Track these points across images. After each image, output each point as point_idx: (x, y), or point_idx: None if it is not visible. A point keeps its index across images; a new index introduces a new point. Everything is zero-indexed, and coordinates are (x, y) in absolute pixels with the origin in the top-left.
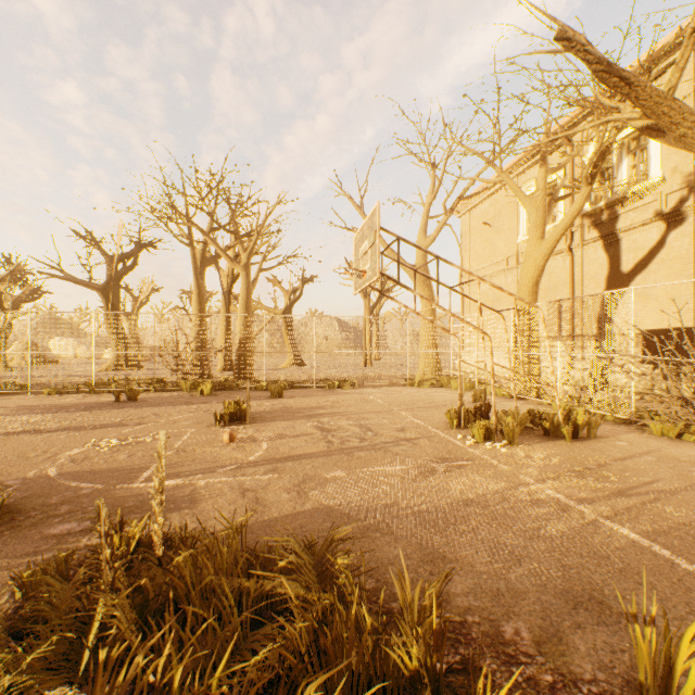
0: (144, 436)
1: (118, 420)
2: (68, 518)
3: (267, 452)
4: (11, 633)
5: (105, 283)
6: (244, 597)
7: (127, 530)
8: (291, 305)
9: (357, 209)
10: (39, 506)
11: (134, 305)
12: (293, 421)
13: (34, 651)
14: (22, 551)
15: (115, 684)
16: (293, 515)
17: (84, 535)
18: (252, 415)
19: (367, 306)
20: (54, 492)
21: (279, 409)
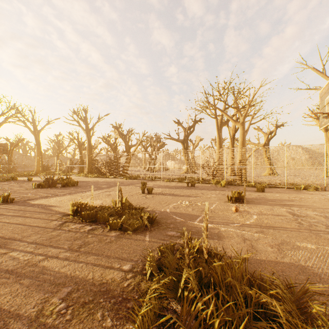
0: (197, 202)
1: (188, 194)
2: (173, 230)
3: (256, 221)
4: (157, 267)
5: (183, 139)
6: (248, 299)
7: (192, 241)
8: (268, 141)
9: (319, 74)
10: (164, 222)
11: (192, 147)
12: (272, 206)
13: (164, 278)
14: (160, 237)
15: (190, 310)
16: (275, 262)
17: (177, 238)
18: (246, 199)
19: (327, 137)
20: (168, 218)
21: (262, 198)
